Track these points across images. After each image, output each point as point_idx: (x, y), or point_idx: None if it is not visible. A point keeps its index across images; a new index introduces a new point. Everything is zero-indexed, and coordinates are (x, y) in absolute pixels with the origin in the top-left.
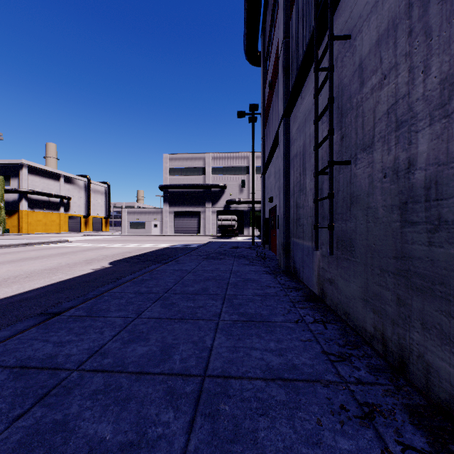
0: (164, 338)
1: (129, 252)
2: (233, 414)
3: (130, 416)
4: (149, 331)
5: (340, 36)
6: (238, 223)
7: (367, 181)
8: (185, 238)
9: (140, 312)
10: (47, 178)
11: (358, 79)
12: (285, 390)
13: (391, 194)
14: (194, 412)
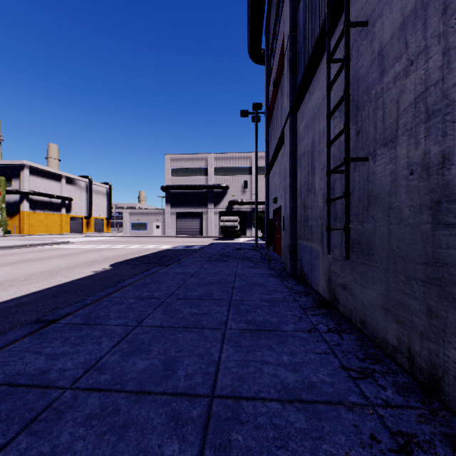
0: (167, 350)
1: (130, 253)
2: (248, 446)
3: (129, 449)
4: (150, 342)
5: (357, 22)
6: (241, 224)
7: (389, 178)
8: (187, 239)
9: (141, 319)
10: (49, 179)
11: (378, 68)
12: (305, 415)
13: (419, 193)
14: (202, 443)
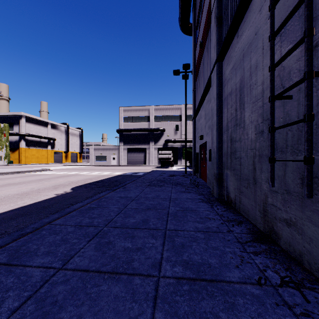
0: None
1: (90, 178)
2: None
3: None
4: (64, 301)
5: None
6: (173, 156)
7: None
8: (135, 168)
9: (69, 257)
10: (39, 125)
11: None
12: None
13: None
14: None
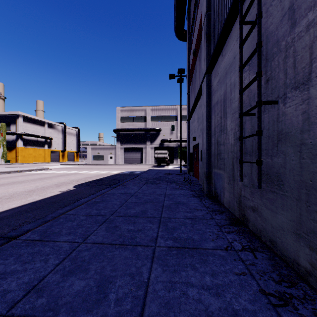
0: (103, 269)
1: (90, 177)
2: None
3: None
4: (90, 259)
5: None
6: (169, 155)
7: (301, 118)
8: (131, 167)
9: (87, 236)
10: (36, 124)
11: (288, 21)
12: None
13: None
14: None
